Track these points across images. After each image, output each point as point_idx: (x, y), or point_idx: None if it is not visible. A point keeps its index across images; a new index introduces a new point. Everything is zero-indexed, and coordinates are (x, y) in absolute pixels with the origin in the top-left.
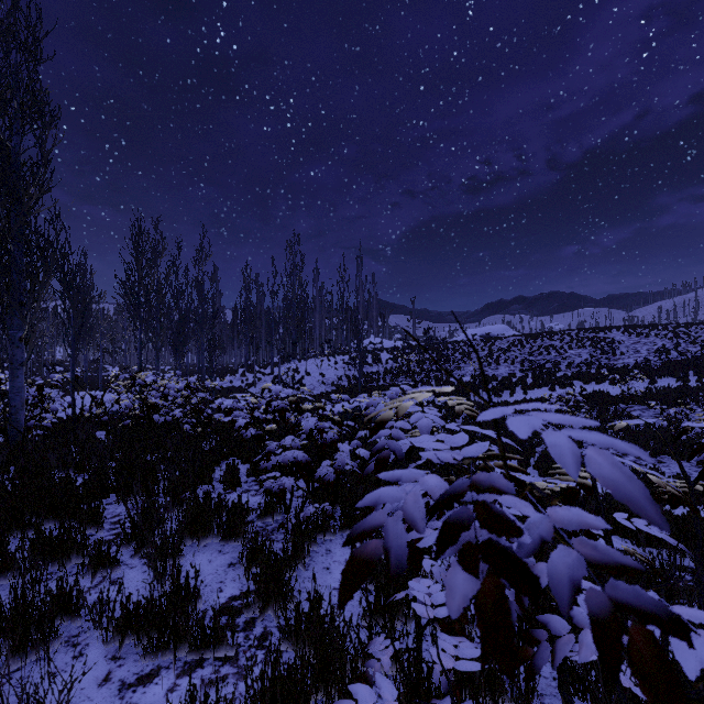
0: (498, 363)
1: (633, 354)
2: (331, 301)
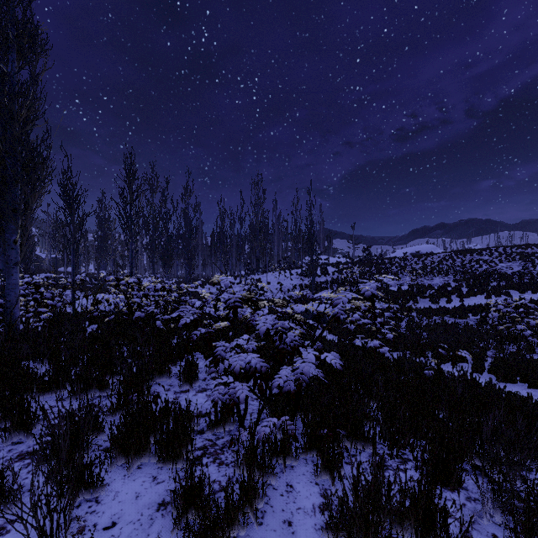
0: (433, 274)
1: None
2: (287, 227)
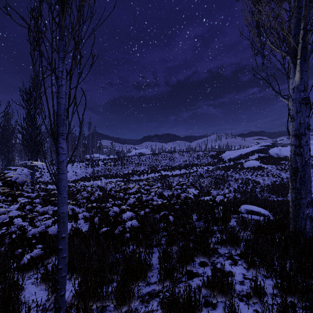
0: (141, 165)
1: (178, 162)
2: (75, 137)
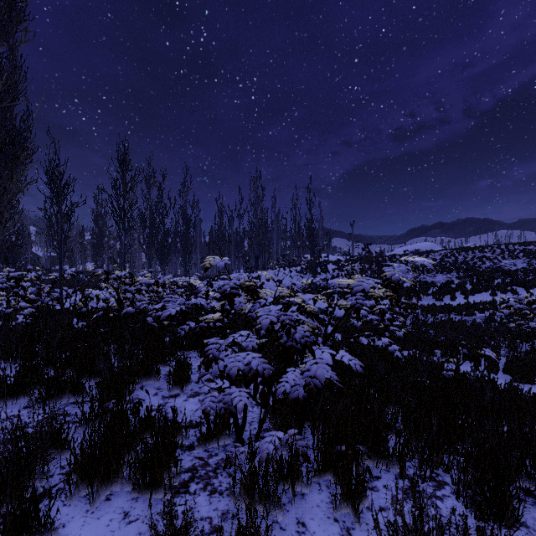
0: (435, 271)
1: None
2: (286, 225)
